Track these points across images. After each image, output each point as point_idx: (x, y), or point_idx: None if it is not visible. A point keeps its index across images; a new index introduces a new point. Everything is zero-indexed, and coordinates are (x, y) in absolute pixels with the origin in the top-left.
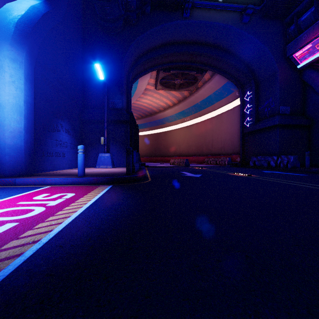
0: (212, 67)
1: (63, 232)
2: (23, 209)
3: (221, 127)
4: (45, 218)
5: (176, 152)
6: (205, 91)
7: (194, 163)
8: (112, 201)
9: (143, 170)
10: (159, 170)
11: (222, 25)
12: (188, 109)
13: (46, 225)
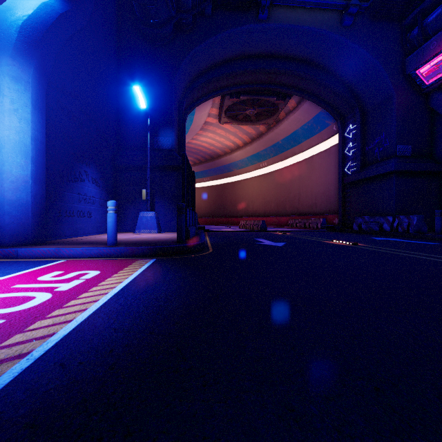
0: (298, 91)
1: (71, 337)
2: (19, 296)
3: (311, 176)
4: (47, 311)
5: (248, 211)
6: (288, 125)
7: (273, 226)
8: (153, 283)
9: (202, 237)
10: (224, 236)
11: (313, 30)
12: (265, 151)
13: (47, 324)
